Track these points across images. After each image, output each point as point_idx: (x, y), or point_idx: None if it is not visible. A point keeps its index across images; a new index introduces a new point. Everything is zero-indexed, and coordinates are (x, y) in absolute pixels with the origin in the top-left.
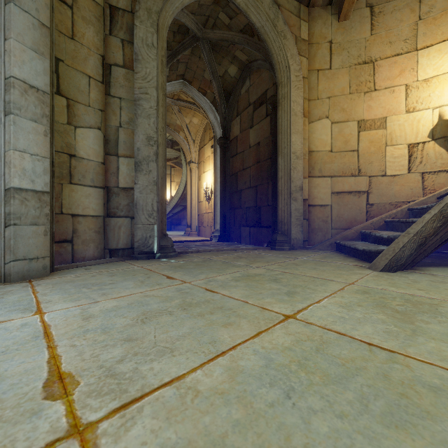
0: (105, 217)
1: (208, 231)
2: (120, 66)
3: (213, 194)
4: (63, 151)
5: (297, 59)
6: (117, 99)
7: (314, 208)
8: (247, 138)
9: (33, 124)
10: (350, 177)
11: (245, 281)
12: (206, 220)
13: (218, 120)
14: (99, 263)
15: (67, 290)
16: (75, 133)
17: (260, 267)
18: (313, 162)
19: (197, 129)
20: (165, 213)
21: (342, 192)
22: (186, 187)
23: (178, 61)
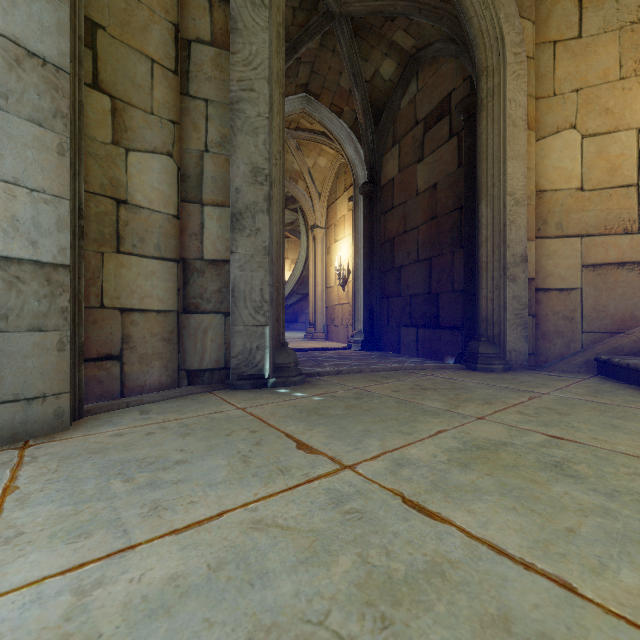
0: (180, 313)
1: (343, 333)
2: (205, 42)
3: (353, 275)
4: (104, 193)
5: (516, 24)
6: (201, 101)
7: (547, 294)
8: (412, 179)
9: (34, 130)
10: (621, 236)
11: (484, 467)
12: (340, 316)
13: (360, 156)
14: (167, 398)
15: (80, 483)
16: (127, 161)
17: (485, 419)
18: (546, 210)
19: (325, 176)
20: (283, 306)
21: (604, 265)
22: (306, 266)
23: (299, 61)
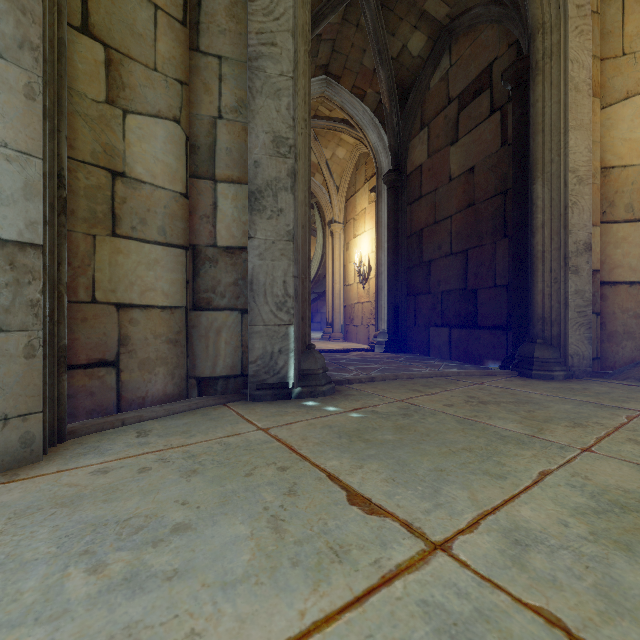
0: (188, 309)
1: (363, 333)
2: None
3: (376, 271)
4: (96, 163)
5: None
6: (214, 58)
7: (615, 288)
8: (444, 164)
9: None
10: None
11: None
12: (359, 315)
13: (384, 142)
14: (173, 412)
15: (19, 573)
16: (125, 125)
17: (593, 451)
18: (613, 190)
19: (344, 168)
20: (309, 302)
21: None
22: (322, 264)
23: (320, 39)
